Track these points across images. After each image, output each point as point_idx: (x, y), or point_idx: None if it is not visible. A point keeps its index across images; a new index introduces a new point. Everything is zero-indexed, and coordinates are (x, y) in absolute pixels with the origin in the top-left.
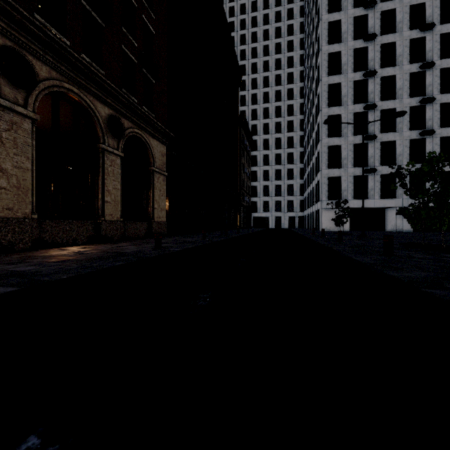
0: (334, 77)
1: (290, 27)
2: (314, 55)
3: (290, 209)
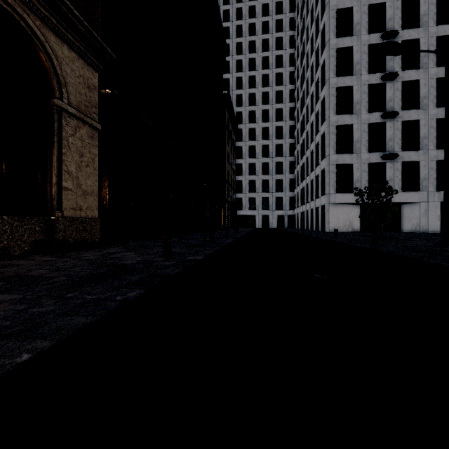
0: (344, 39)
1: (278, 4)
2: (314, 22)
3: (279, 207)
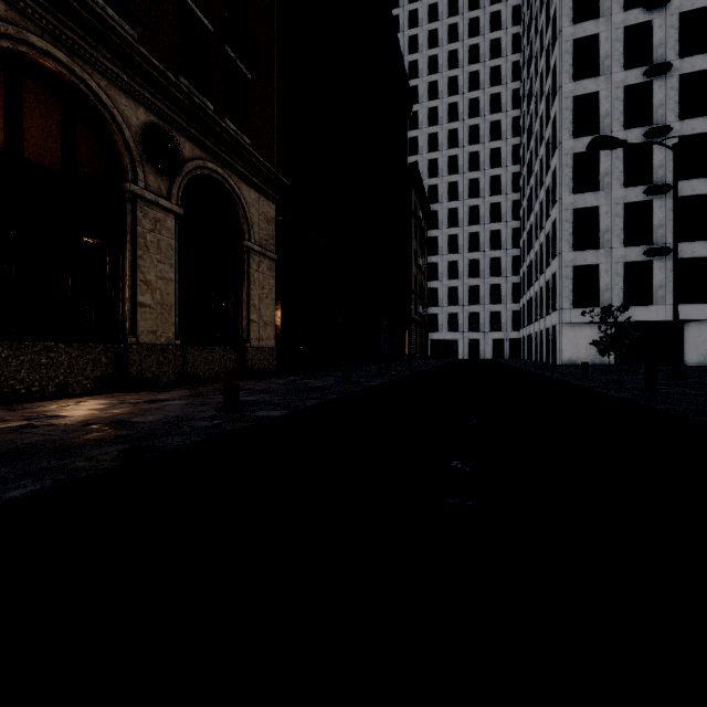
0: (585, 83)
1: (494, 16)
2: (544, 52)
3: (495, 327)
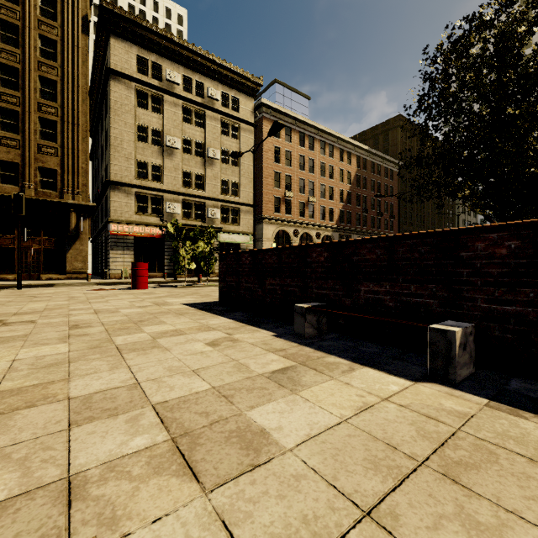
0: None
1: None
2: None
3: None
